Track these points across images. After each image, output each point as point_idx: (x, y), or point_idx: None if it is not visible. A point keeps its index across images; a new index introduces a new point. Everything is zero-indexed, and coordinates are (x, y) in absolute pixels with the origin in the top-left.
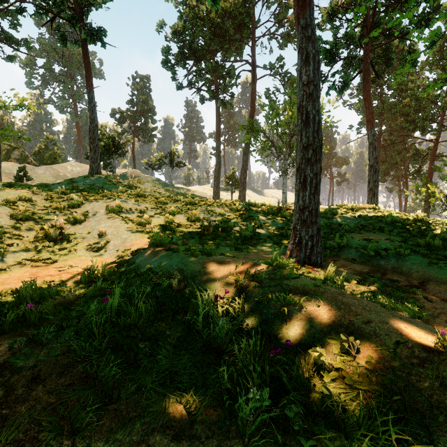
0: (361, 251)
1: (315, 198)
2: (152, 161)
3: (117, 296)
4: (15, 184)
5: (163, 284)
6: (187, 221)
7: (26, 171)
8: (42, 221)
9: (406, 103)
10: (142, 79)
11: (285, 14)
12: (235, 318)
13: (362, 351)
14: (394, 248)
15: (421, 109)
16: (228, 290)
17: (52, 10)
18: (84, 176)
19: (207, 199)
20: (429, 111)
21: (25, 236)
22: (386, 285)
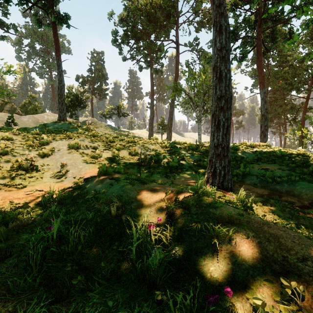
0: (261, 178)
1: (226, 137)
2: (105, 112)
3: (56, 226)
4: (3, 128)
5: (103, 211)
6: (129, 154)
7: (13, 119)
8: (18, 155)
9: (285, 70)
10: (98, 54)
11: (200, 6)
12: (166, 245)
13: (307, 298)
14: (286, 176)
15: (296, 75)
16: (160, 216)
17: (31, 1)
18: (54, 122)
19: (143, 139)
20: (302, 76)
21: (3, 166)
22: (285, 206)
